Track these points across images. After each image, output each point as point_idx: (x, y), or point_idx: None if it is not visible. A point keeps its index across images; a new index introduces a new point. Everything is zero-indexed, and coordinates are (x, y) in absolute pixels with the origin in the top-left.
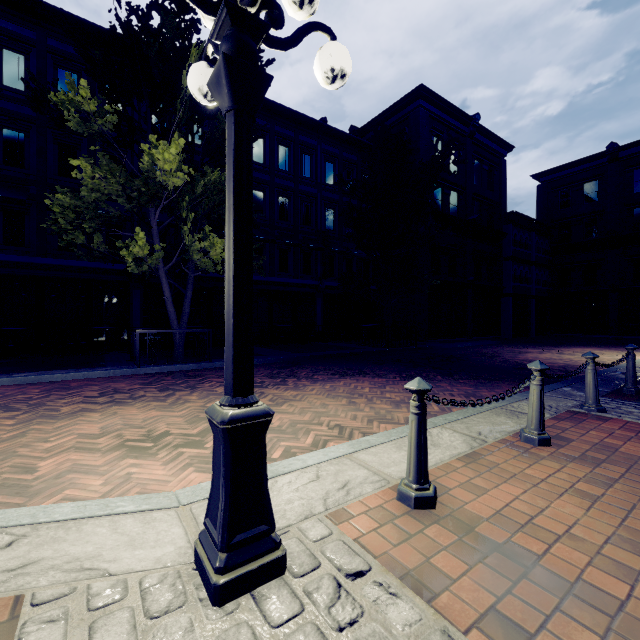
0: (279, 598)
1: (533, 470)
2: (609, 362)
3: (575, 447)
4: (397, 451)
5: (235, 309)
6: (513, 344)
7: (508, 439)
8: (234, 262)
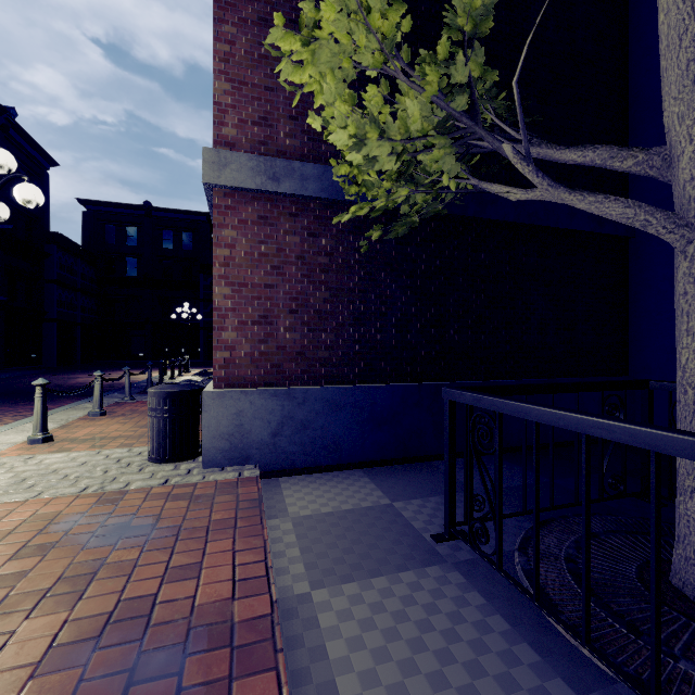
0: None
1: (99, 423)
2: (143, 378)
3: (119, 414)
4: (7, 436)
5: None
6: (60, 372)
7: (82, 418)
8: None
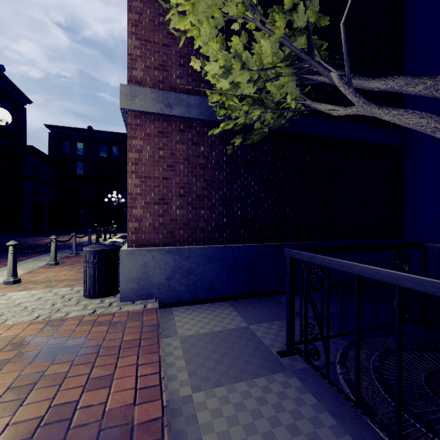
0: None
1: (54, 270)
2: (86, 240)
3: (68, 263)
4: None
5: None
6: (33, 236)
7: (43, 267)
8: None
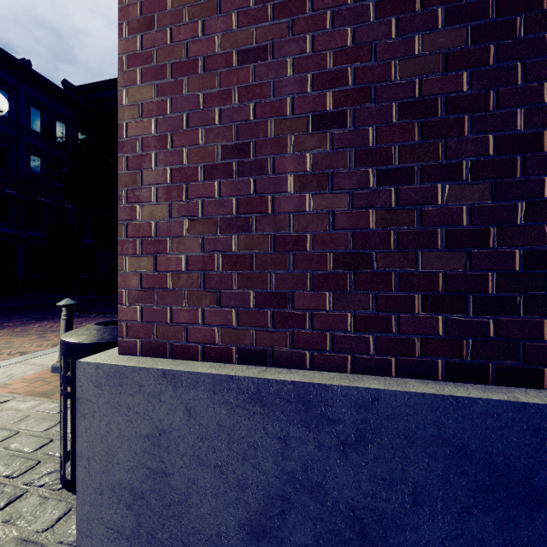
0: None
1: None
2: None
3: None
4: None
5: None
6: None
7: None
8: None
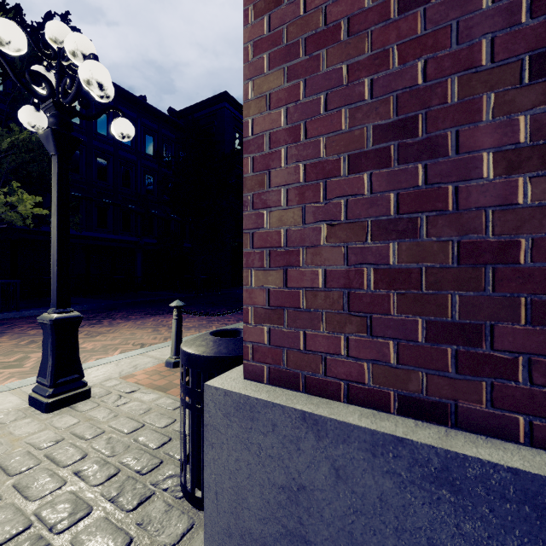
0: (86, 405)
1: None
2: None
3: None
4: None
5: (58, 261)
6: None
7: None
8: (58, 236)
